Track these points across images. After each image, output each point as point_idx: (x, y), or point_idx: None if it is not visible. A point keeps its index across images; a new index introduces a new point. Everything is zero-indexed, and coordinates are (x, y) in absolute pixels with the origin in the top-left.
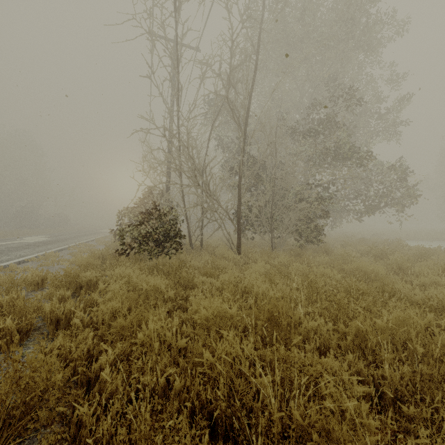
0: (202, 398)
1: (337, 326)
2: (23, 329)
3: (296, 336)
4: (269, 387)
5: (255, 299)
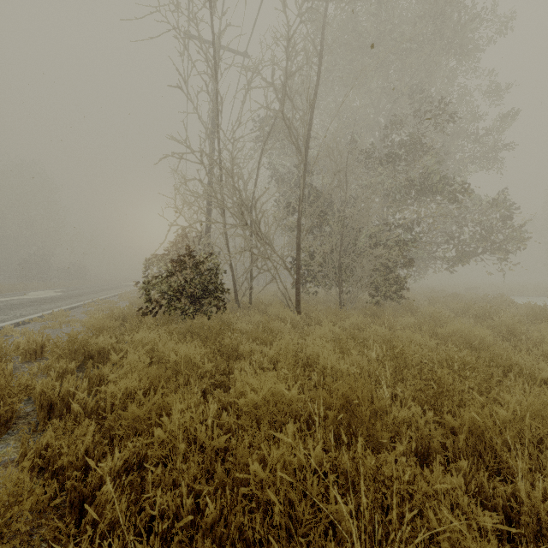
0: (247, 535)
1: (440, 417)
2: (2, 418)
3: (384, 434)
4: (351, 524)
5: (321, 374)
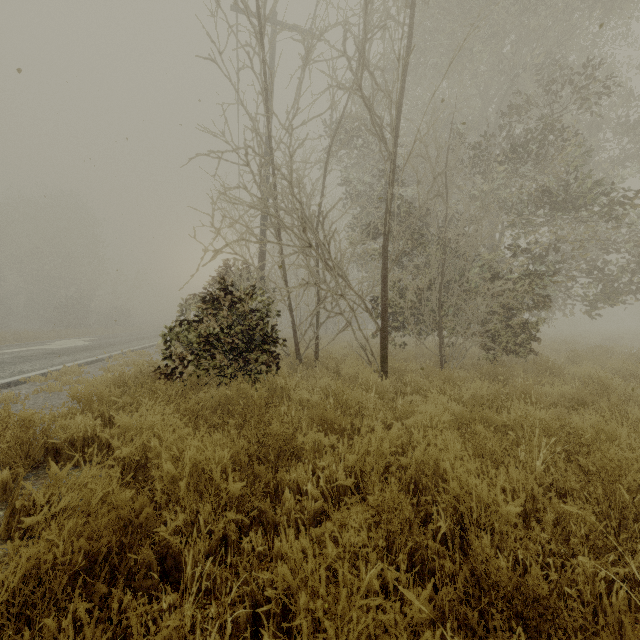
0: None
1: None
2: None
3: None
4: None
5: (451, 511)
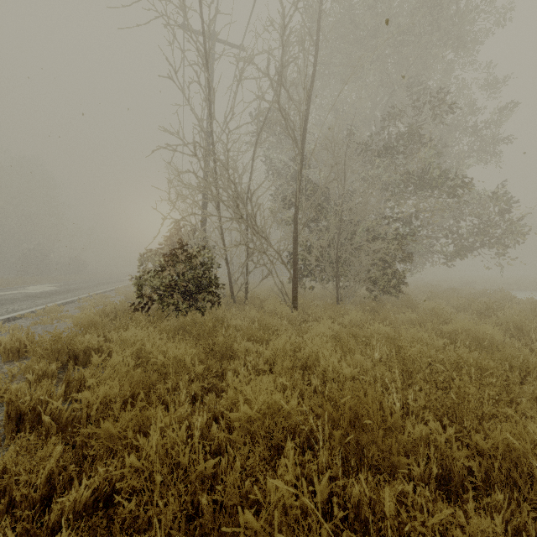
0: None
1: (463, 434)
2: None
3: (401, 459)
4: None
5: (322, 377)
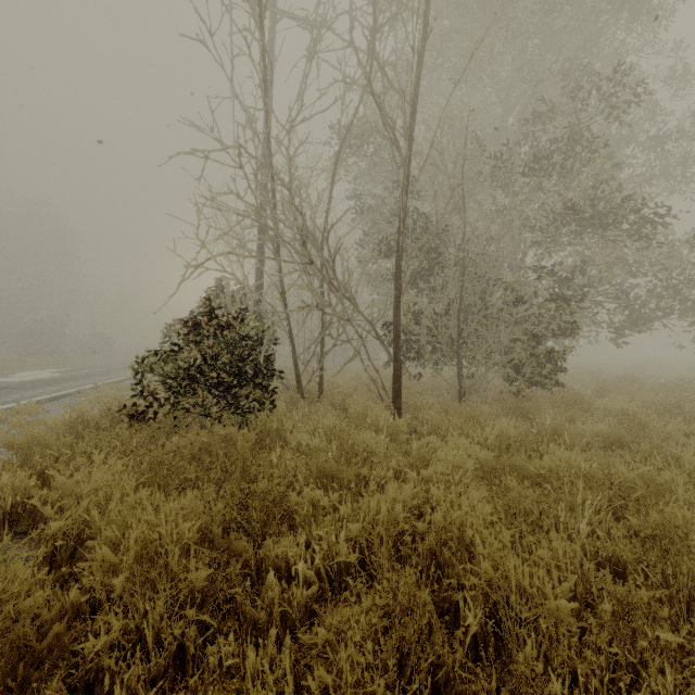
0: None
1: None
2: None
3: None
4: None
5: (482, 598)
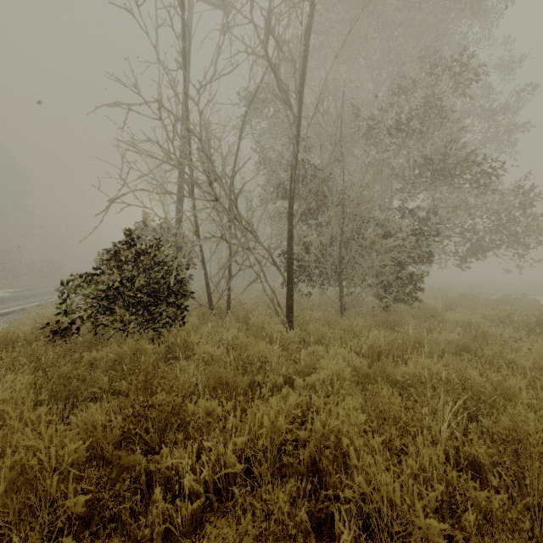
0: None
1: None
2: None
3: None
4: None
5: (356, 509)
